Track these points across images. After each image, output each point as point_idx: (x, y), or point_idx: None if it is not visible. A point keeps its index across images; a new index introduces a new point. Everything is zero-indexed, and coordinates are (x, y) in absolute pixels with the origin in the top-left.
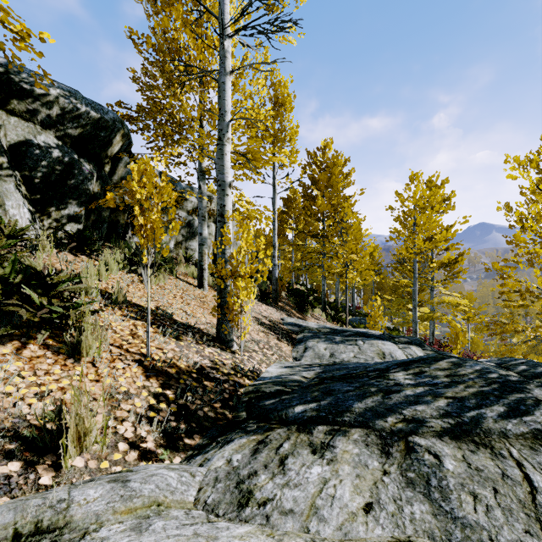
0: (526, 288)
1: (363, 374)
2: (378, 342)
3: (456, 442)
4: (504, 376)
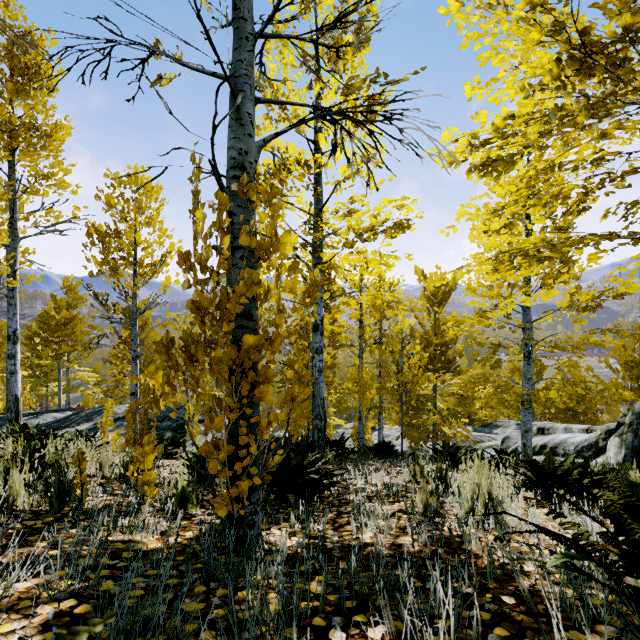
0: (120, 372)
1: (61, 420)
2: (50, 414)
3: (88, 422)
4: (99, 409)
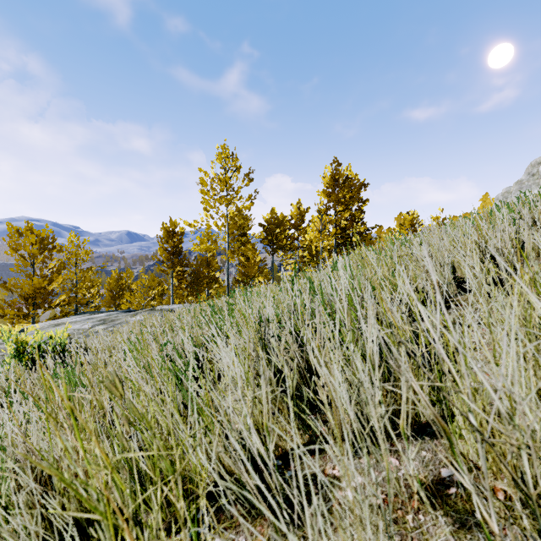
0: None
1: None
2: None
3: None
4: None
